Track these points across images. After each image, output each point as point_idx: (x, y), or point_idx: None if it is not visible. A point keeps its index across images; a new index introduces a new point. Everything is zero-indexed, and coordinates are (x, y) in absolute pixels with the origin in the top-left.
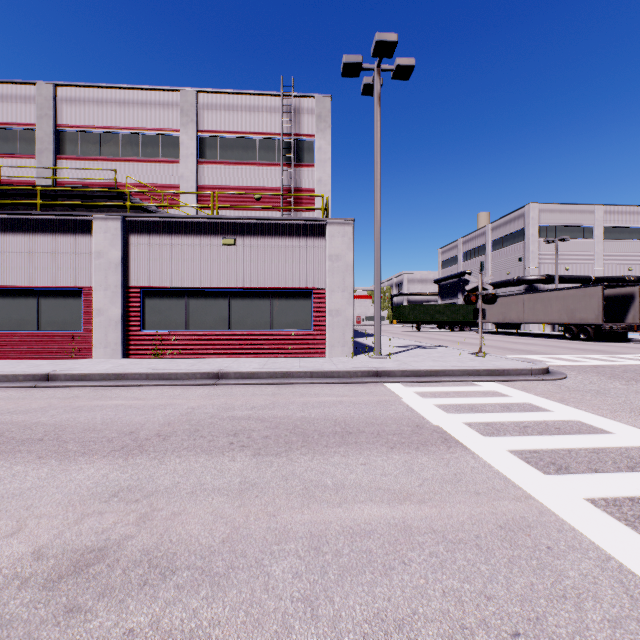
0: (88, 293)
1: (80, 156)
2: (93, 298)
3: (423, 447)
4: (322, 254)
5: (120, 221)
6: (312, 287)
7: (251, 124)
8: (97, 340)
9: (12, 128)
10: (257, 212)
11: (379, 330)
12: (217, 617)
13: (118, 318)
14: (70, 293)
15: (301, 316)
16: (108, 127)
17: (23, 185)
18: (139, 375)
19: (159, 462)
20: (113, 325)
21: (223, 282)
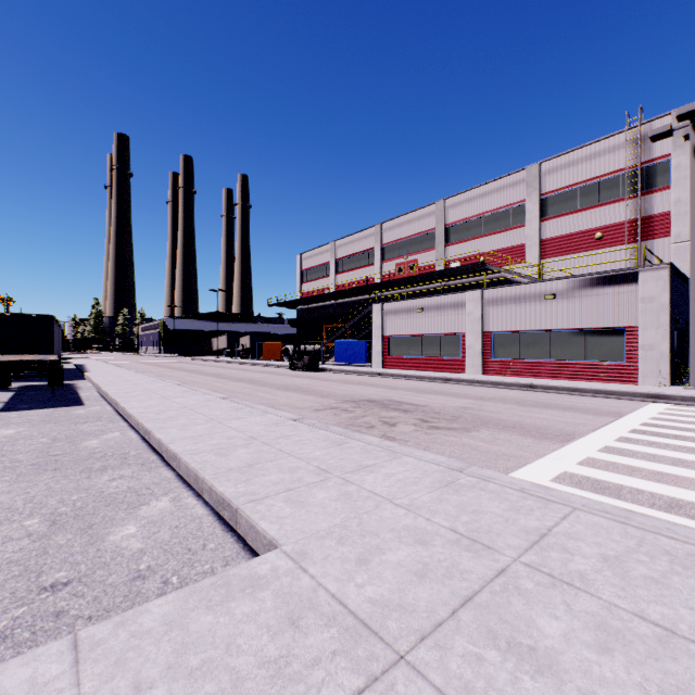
0: (463, 336)
1: (458, 241)
2: (466, 339)
3: (598, 415)
4: (634, 297)
5: (480, 293)
6: (624, 326)
7: (591, 171)
8: (468, 363)
9: (423, 234)
10: (597, 251)
11: (694, 364)
12: (489, 414)
13: (479, 351)
14: (455, 336)
15: (613, 350)
16: (474, 216)
17: (430, 272)
18: (487, 382)
19: (486, 402)
20: (476, 355)
21: (545, 326)
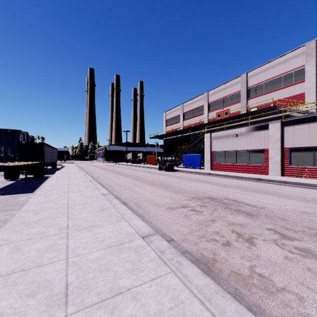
0: (266, 151)
1: (255, 96)
2: (268, 153)
3: None
4: None
5: (279, 122)
6: None
7: None
8: (270, 168)
9: (233, 95)
10: None
11: None
12: None
13: (278, 160)
14: (259, 151)
15: None
16: (267, 80)
17: (239, 114)
18: (293, 182)
19: (316, 205)
20: (276, 163)
21: None
